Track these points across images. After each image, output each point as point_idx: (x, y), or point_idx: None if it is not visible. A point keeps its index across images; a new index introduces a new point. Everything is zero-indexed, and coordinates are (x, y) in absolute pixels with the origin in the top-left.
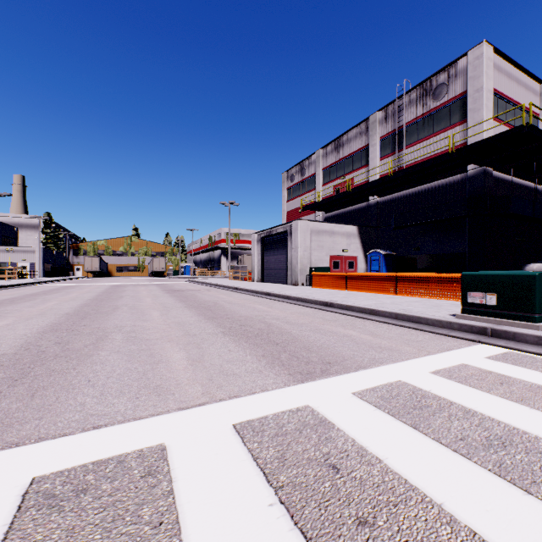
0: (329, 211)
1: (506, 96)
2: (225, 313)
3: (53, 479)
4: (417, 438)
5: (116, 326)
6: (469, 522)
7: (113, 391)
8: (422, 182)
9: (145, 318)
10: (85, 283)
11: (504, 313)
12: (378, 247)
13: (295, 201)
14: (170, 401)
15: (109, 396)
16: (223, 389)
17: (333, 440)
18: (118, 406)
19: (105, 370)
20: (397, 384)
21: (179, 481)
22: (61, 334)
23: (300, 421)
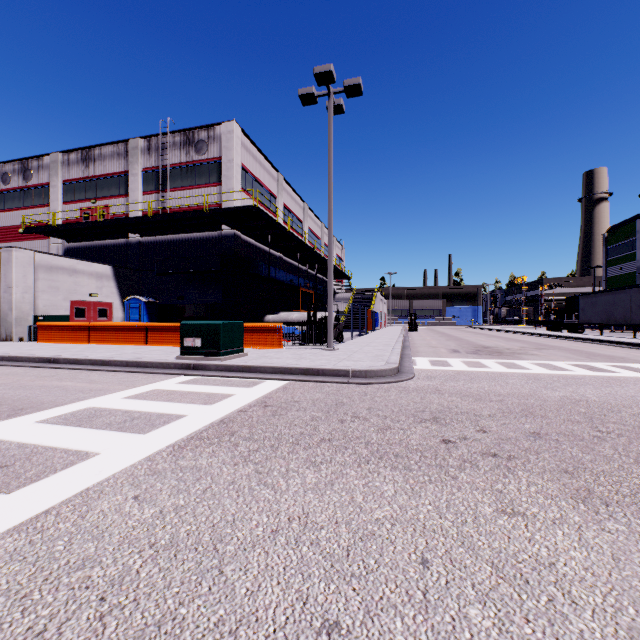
0: (73, 240)
1: (253, 174)
2: None
3: None
4: (76, 430)
5: None
6: (79, 448)
7: None
8: (186, 230)
9: None
10: None
11: (205, 352)
12: (140, 293)
13: (11, 214)
14: None
15: None
16: None
17: None
18: None
19: None
20: (86, 409)
21: None
22: None
23: None
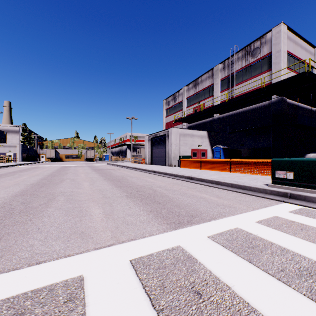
0: (190, 122)
1: (294, 55)
2: (128, 183)
3: (1, 305)
4: (253, 269)
5: (61, 192)
6: None
7: (53, 236)
8: (245, 105)
9: (79, 186)
10: (46, 165)
11: (298, 184)
12: (219, 144)
13: (170, 116)
14: (89, 243)
15: (50, 240)
16: (124, 234)
17: (196, 272)
18: (55, 247)
19: (50, 221)
20: (236, 230)
21: (90, 305)
22: (26, 197)
23: (174, 257)
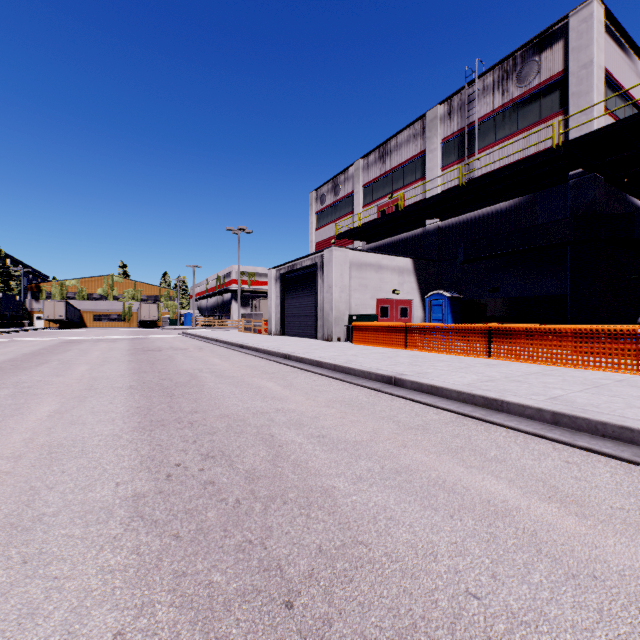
0: (371, 240)
1: (617, 81)
2: (194, 407)
3: None
4: None
5: None
6: None
7: None
8: (501, 198)
9: None
10: (29, 337)
11: None
12: (439, 288)
13: (326, 228)
14: None
15: None
16: None
17: None
18: None
19: None
20: None
21: None
22: None
23: None
